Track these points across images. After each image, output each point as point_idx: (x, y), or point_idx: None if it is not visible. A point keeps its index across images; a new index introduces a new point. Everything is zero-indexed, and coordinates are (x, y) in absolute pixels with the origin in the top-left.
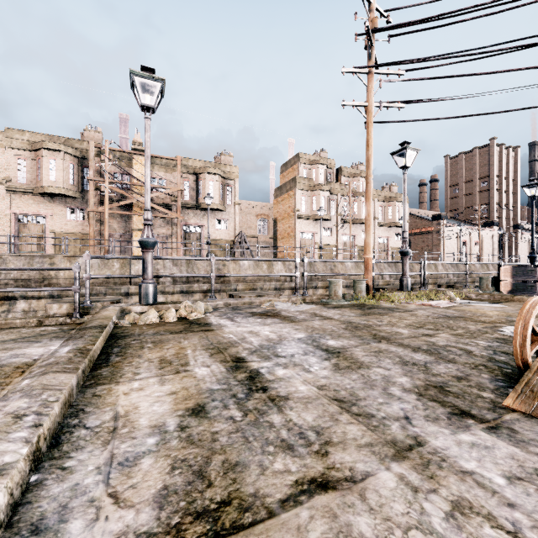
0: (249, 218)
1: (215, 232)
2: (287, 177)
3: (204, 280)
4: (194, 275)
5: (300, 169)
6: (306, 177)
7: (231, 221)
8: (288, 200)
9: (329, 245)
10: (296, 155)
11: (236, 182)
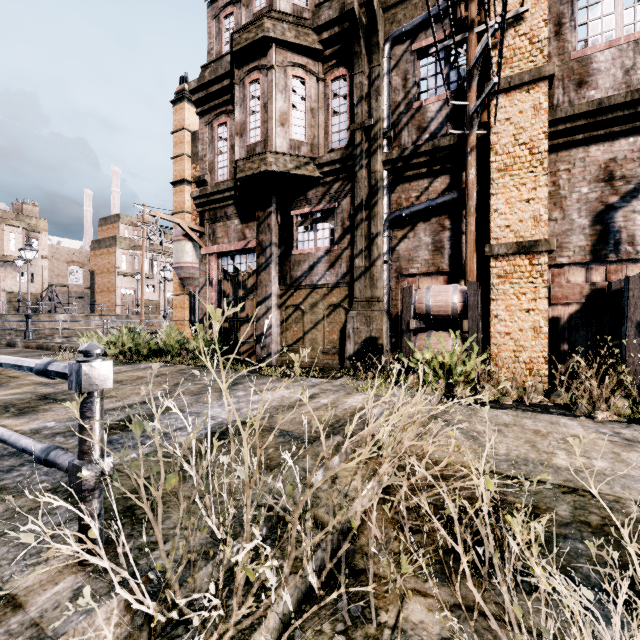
0: (56, 265)
1: (17, 285)
2: (106, 232)
3: (17, 333)
4: (51, 328)
5: (121, 229)
6: (128, 238)
7: (38, 274)
8: (108, 256)
9: (152, 300)
10: (117, 214)
11: (45, 236)
